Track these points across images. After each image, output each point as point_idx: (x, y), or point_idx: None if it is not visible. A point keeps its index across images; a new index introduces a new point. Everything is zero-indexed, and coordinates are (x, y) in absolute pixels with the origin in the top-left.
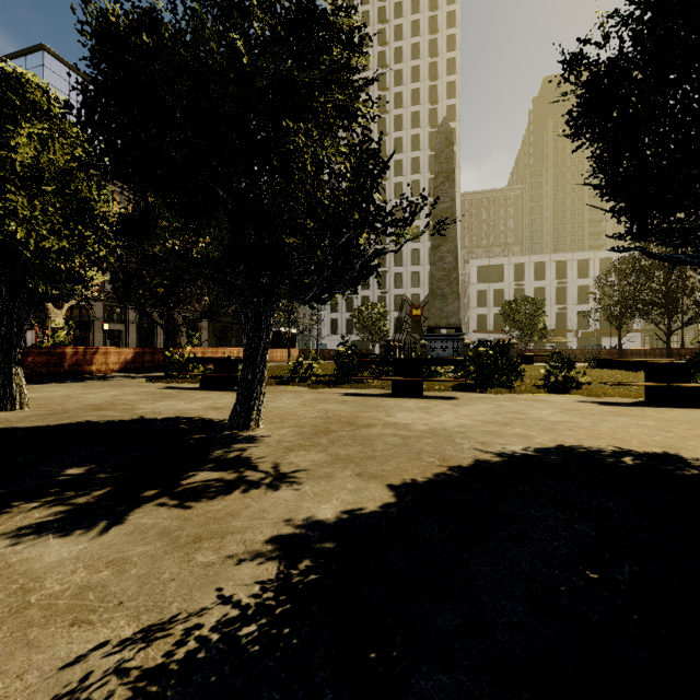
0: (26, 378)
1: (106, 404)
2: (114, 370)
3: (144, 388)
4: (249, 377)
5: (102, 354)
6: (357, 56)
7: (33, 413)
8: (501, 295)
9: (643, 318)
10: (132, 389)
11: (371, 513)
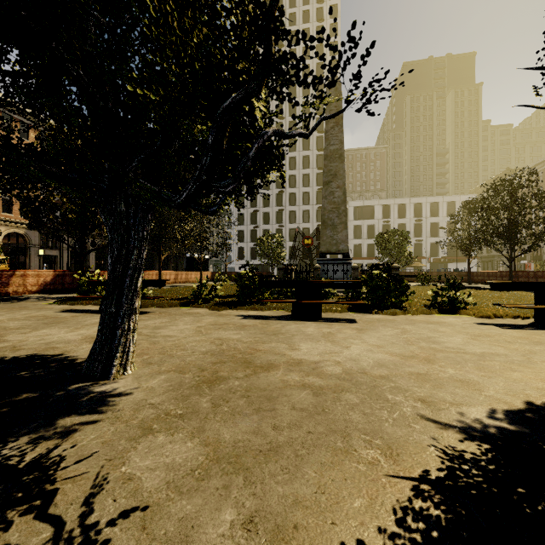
0: None
1: None
2: (32, 291)
3: (42, 311)
4: (112, 309)
5: (19, 277)
6: None
7: None
8: (372, 230)
9: (490, 247)
10: (27, 313)
11: None
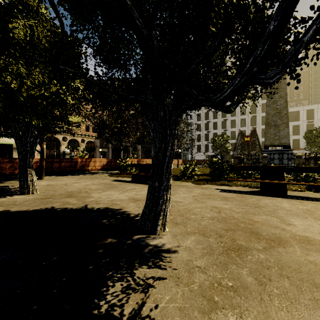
0: (61, 173)
1: (77, 191)
2: (98, 169)
3: (104, 180)
4: (156, 184)
5: (93, 162)
6: None
7: (33, 197)
8: (297, 128)
9: None
10: (98, 181)
11: None
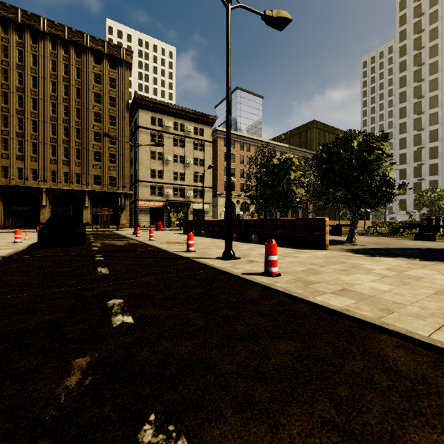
0: None
1: None
2: None
3: None
4: (352, 228)
5: None
6: (384, 146)
7: None
8: None
9: None
10: None
11: (380, 248)
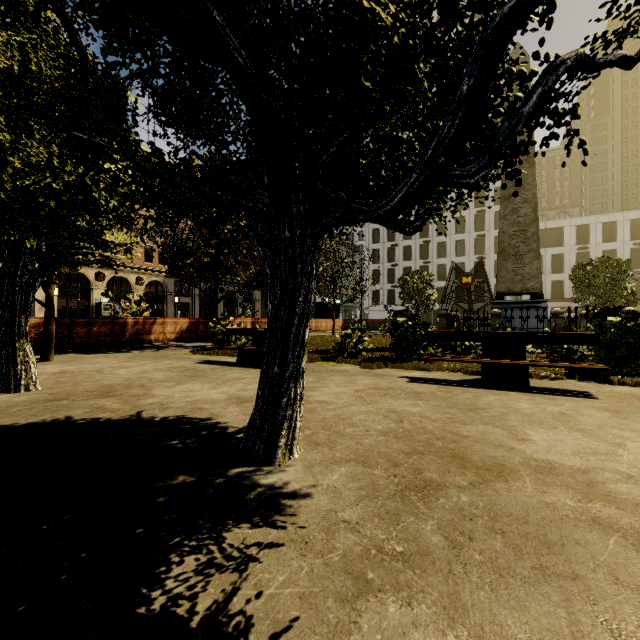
0: (92, 347)
1: (123, 385)
2: (170, 339)
3: (181, 362)
4: (276, 369)
5: (160, 324)
6: None
7: (29, 399)
8: (560, 261)
9: None
10: (169, 363)
11: None
